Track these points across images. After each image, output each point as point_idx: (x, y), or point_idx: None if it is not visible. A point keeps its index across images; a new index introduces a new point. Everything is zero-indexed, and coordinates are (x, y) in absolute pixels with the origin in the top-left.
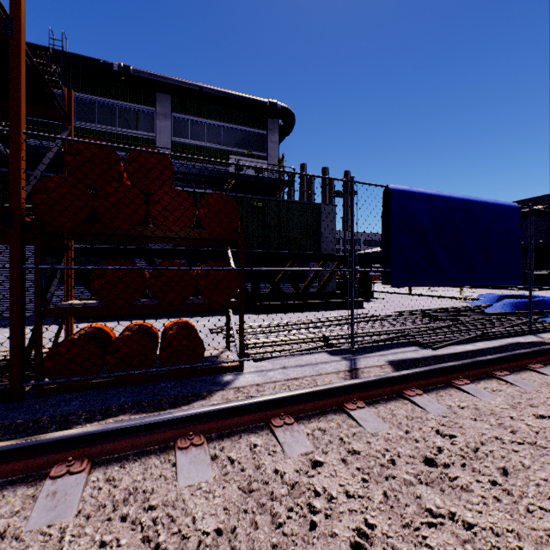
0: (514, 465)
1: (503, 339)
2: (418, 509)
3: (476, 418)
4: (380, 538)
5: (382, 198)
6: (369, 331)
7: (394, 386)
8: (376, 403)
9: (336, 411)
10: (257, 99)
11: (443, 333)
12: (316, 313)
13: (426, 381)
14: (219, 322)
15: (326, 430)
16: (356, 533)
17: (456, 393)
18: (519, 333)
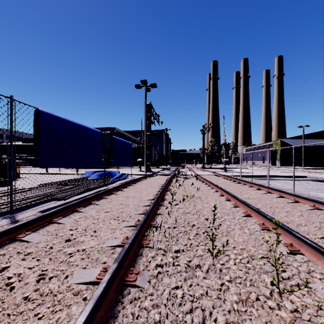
0: (98, 228)
1: (95, 189)
2: (65, 255)
3: (86, 219)
4: (51, 271)
5: (34, 114)
6: (24, 197)
7: (48, 219)
8: (38, 230)
9: (11, 242)
10: None
11: (69, 191)
12: None
13: (64, 212)
14: None
15: (6, 253)
16: (39, 276)
17: (78, 213)
18: (101, 186)
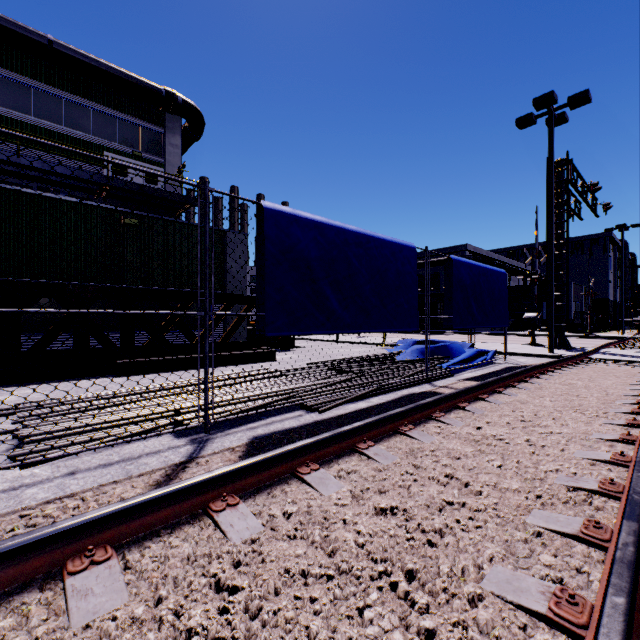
0: None
1: (400, 390)
2: None
3: (295, 534)
4: None
5: (257, 218)
6: (246, 395)
7: (199, 496)
8: (152, 538)
9: (48, 579)
10: (147, 82)
11: (338, 389)
12: (210, 370)
13: (259, 476)
14: (35, 395)
15: None
16: None
17: (296, 488)
18: (416, 383)
